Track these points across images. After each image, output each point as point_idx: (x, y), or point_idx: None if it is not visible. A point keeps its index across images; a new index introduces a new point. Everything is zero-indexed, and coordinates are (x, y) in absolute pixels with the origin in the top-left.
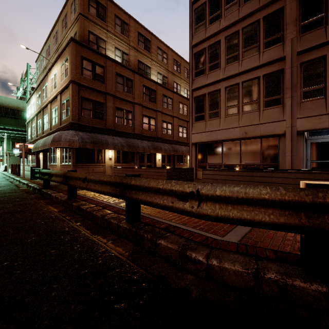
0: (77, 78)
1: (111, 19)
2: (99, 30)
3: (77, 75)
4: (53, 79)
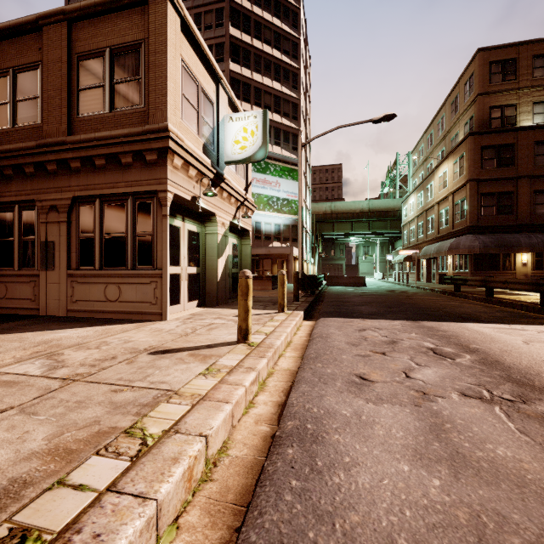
0: (476, 174)
1: (525, 68)
2: (506, 95)
3: (476, 171)
4: (441, 177)
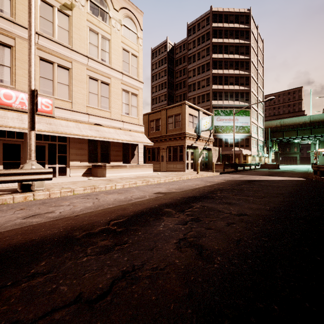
0: None
1: None
2: None
3: None
4: None
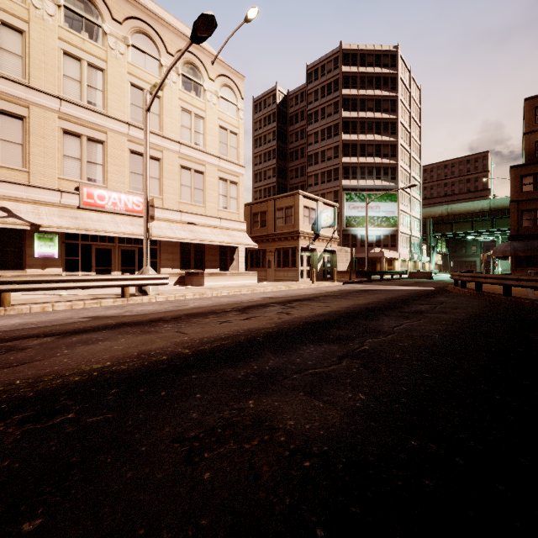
0: (516, 196)
1: None
2: None
3: (516, 194)
4: None
